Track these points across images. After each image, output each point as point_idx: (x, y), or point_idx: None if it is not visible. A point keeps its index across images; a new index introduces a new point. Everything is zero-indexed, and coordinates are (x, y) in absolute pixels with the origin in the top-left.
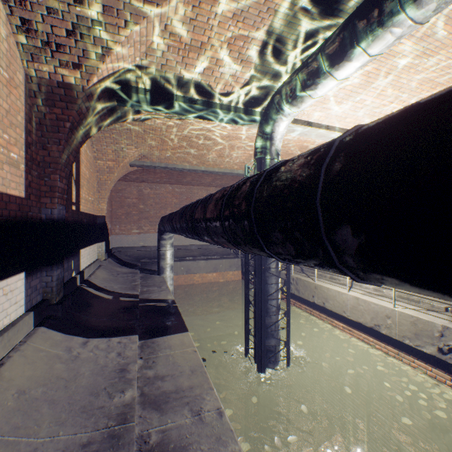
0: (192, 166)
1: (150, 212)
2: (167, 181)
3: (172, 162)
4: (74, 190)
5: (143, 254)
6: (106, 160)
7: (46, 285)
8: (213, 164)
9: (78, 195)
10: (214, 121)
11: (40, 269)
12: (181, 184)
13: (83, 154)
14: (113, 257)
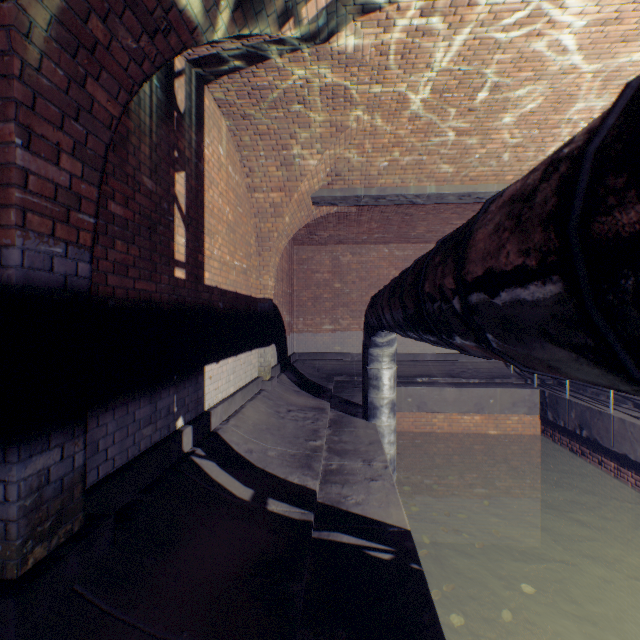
0: (435, 186)
1: (350, 295)
2: (380, 237)
3: (393, 183)
4: (180, 233)
5: (339, 367)
6: (267, 191)
7: None
8: (487, 173)
9: (197, 249)
10: None
11: None
12: (404, 242)
13: (215, 167)
14: (289, 371)
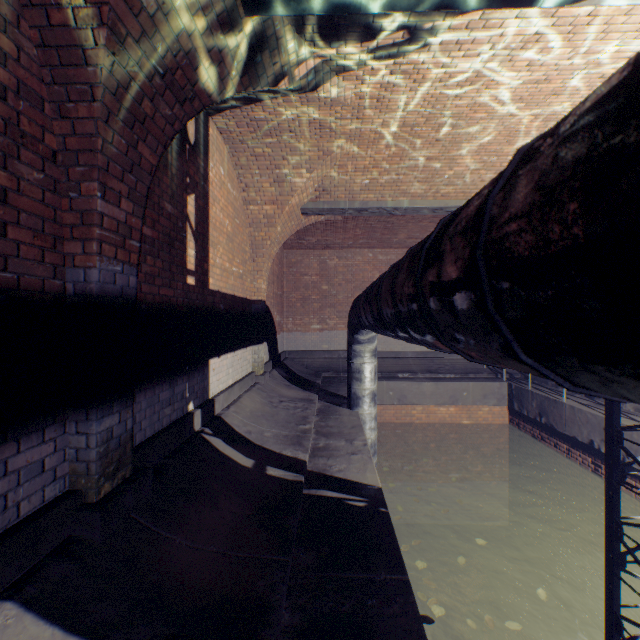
0: (412, 201)
1: (337, 297)
2: (365, 243)
3: (374, 198)
4: (191, 246)
5: (327, 364)
6: (261, 204)
7: (77, 456)
8: (456, 190)
9: (203, 259)
10: (499, 6)
11: (59, 417)
12: (387, 247)
13: (217, 186)
14: (280, 367)
